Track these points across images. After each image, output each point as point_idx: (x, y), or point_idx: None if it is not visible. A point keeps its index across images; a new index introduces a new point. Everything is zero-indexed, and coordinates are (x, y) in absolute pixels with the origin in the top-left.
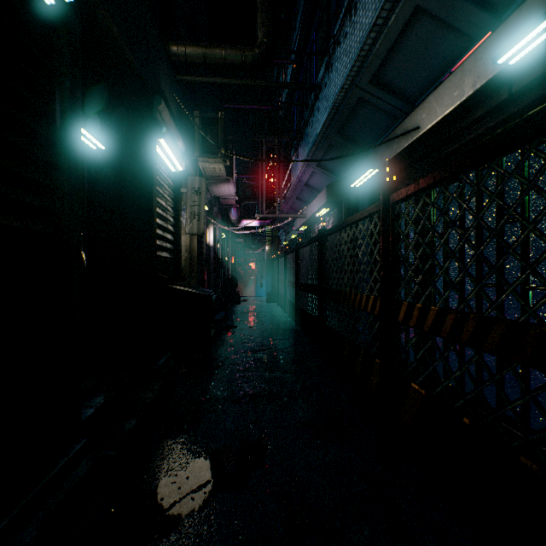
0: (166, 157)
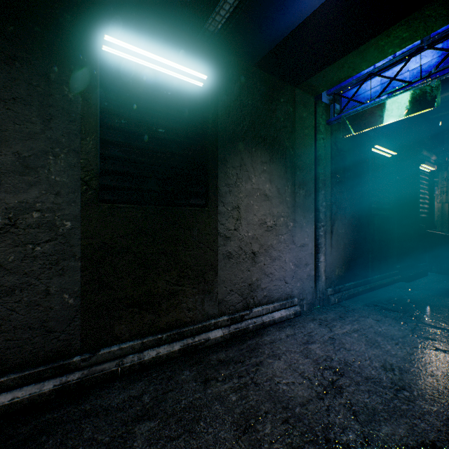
0: (423, 168)
